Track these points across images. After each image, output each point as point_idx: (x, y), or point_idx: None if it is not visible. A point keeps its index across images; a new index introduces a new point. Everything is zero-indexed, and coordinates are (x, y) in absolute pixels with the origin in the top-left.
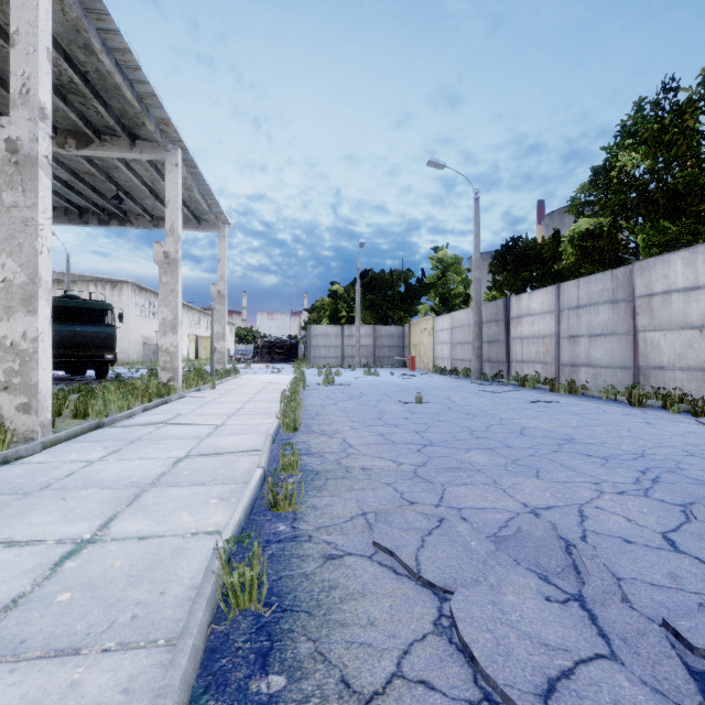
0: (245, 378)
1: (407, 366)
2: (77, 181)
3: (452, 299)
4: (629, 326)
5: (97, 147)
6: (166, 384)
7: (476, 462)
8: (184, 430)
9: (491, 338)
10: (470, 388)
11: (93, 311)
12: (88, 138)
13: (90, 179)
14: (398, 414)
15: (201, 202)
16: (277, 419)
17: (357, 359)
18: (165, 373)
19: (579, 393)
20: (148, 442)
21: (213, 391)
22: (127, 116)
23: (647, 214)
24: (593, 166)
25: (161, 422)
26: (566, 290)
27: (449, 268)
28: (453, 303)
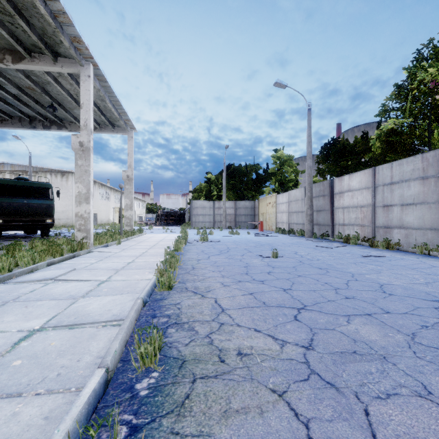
0: (145, 236)
1: (257, 228)
2: (22, 93)
3: (287, 183)
4: (438, 197)
5: (28, 61)
6: (80, 242)
7: (370, 339)
8: (67, 287)
9: (319, 208)
10: (308, 244)
11: (39, 189)
12: (21, 55)
13: (32, 92)
14: (261, 269)
15: (112, 110)
16: (154, 276)
17: (223, 223)
18: (80, 233)
19: (395, 249)
20: (19, 304)
21: (117, 246)
22: (47, 34)
23: (438, 115)
24: (395, 83)
25: (50, 278)
26: (381, 171)
27: (285, 163)
28: (287, 186)
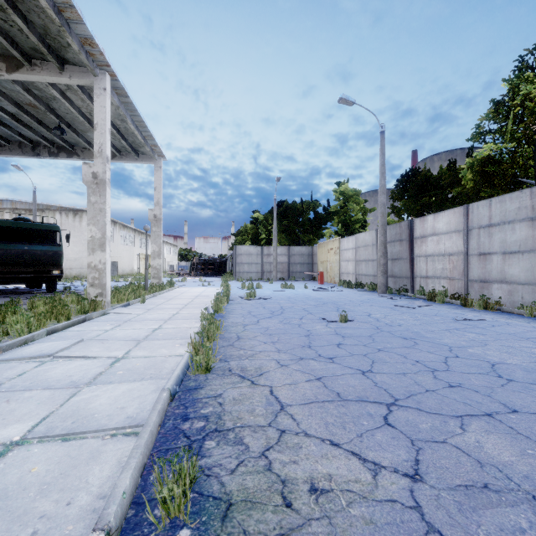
0: (177, 291)
1: (315, 279)
2: (21, 112)
3: (352, 224)
4: None
5: (27, 70)
6: (93, 300)
7: (503, 462)
8: (69, 368)
9: (395, 256)
10: (383, 302)
11: (44, 232)
12: (18, 62)
13: (34, 111)
14: (327, 339)
15: (135, 133)
16: (187, 352)
17: (274, 274)
18: (94, 289)
19: (496, 309)
20: None
21: (141, 306)
22: (50, 34)
23: None
24: (492, 99)
25: (48, 355)
26: (476, 210)
27: (350, 199)
28: (353, 227)
